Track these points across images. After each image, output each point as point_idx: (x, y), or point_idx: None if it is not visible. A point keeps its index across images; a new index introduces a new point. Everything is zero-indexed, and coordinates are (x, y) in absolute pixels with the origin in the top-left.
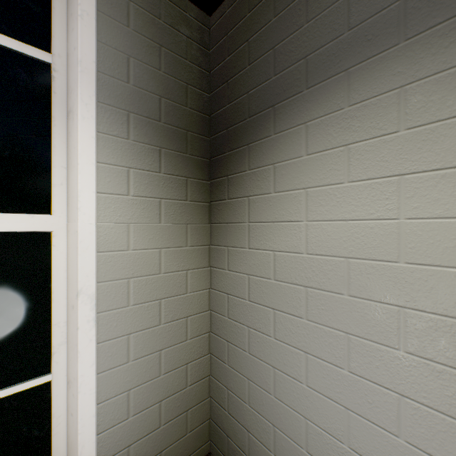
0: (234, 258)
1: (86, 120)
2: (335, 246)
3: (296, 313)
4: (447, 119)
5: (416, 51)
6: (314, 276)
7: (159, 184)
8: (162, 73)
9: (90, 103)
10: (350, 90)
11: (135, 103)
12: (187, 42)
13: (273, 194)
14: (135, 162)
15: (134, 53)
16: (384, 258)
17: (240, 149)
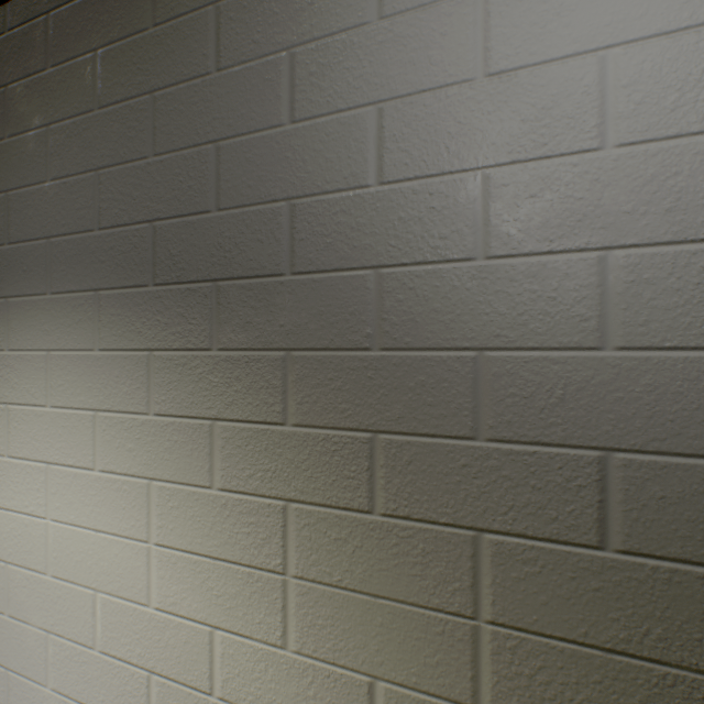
0: None
1: None
2: None
3: None
4: (78, 408)
5: (59, 313)
6: None
7: None
8: None
9: None
10: (10, 328)
11: None
12: None
13: None
14: None
15: None
16: (37, 567)
17: None
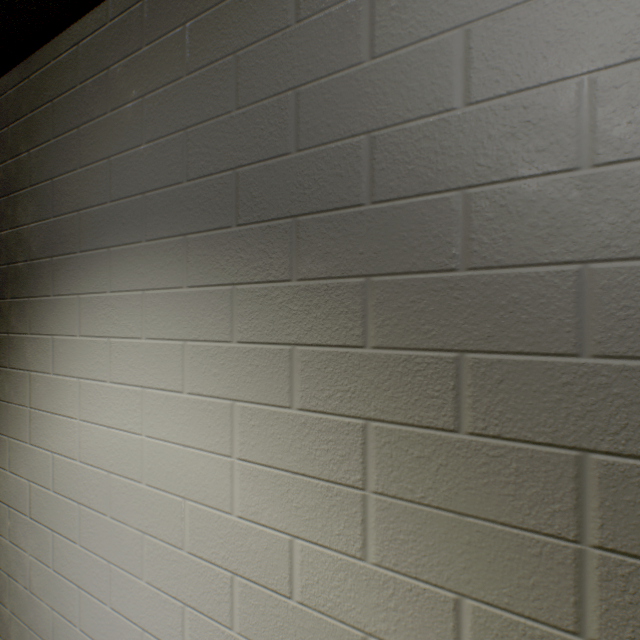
0: (16, 456)
1: None
2: (102, 457)
3: (71, 537)
4: (169, 339)
5: (153, 257)
6: (86, 490)
7: None
8: None
9: None
10: (112, 273)
11: None
12: None
13: (53, 376)
14: None
15: None
16: (134, 476)
17: (22, 301)
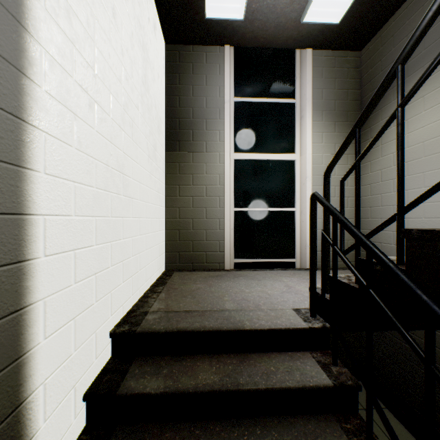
0: (373, 166)
1: (308, 118)
2: (418, 139)
3: None
4: None
5: None
6: (410, 156)
7: (334, 138)
8: (335, 90)
9: (310, 112)
10: None
11: (324, 107)
12: (347, 71)
13: (392, 128)
14: (324, 130)
15: (324, 87)
16: (436, 136)
17: (376, 113)
